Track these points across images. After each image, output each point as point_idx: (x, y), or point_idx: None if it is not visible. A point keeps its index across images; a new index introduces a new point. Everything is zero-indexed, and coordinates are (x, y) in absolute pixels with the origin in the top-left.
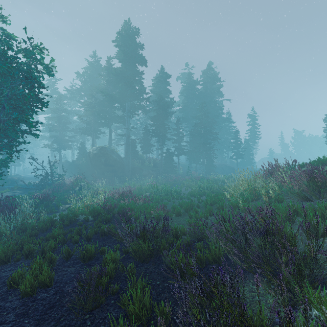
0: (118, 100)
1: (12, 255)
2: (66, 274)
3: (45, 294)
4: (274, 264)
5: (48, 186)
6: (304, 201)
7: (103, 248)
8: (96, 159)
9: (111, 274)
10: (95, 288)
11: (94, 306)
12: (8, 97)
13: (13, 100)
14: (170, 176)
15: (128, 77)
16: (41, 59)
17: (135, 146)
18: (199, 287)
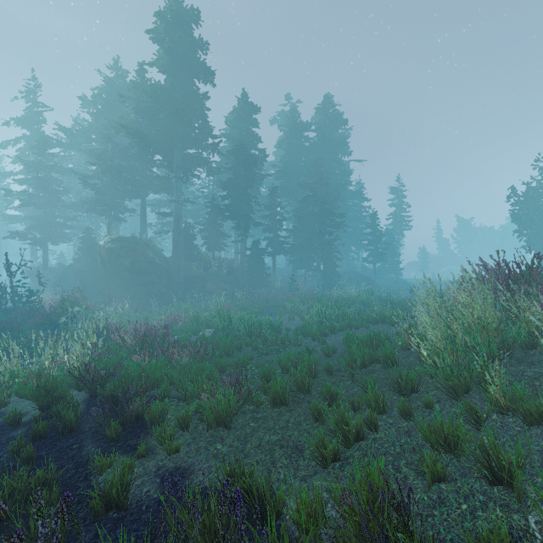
0: (158, 147)
1: None
2: None
3: None
4: None
5: (5, 316)
6: None
7: None
8: (113, 259)
9: None
10: None
11: None
12: None
13: None
14: (259, 292)
15: (177, 101)
16: None
17: (192, 236)
18: None
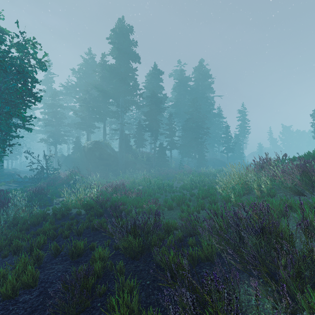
0: (112, 96)
1: (0, 251)
2: (52, 273)
3: (28, 296)
4: (270, 264)
5: (44, 180)
6: (297, 195)
7: (93, 243)
8: (91, 153)
9: (99, 273)
10: (81, 290)
11: (78, 311)
12: (0, 91)
13: (5, 94)
14: (163, 169)
15: (122, 74)
16: (34, 54)
17: (128, 140)
18: (190, 302)
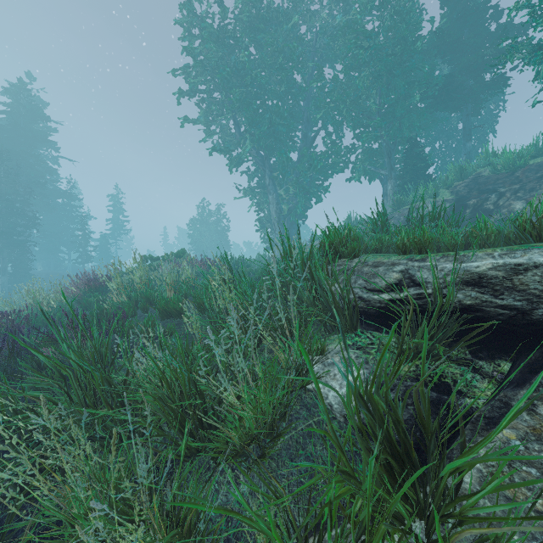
0: None
1: None
2: None
3: None
4: None
5: None
6: None
7: None
8: None
9: None
10: None
11: None
12: None
13: None
14: None
15: None
16: None
17: None
18: None
